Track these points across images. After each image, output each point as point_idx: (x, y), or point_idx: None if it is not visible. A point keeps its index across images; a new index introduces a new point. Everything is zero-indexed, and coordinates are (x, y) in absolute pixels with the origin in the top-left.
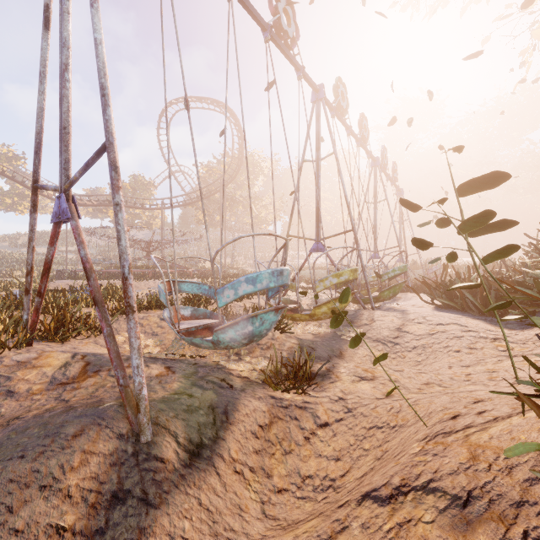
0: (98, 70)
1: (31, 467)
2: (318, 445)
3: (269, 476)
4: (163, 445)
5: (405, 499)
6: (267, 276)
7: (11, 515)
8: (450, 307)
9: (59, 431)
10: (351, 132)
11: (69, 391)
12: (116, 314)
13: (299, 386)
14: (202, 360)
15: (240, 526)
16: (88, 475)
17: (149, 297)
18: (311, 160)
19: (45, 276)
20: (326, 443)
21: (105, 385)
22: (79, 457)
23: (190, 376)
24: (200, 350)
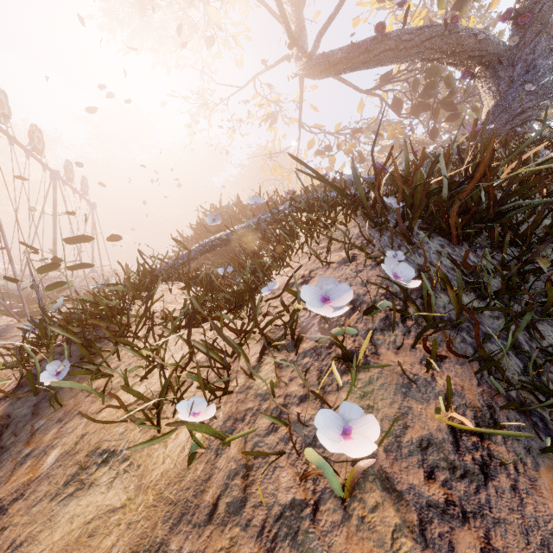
0: None
1: None
2: None
3: None
4: None
5: None
6: None
7: None
8: None
9: None
10: (16, 142)
11: None
12: None
13: None
14: None
15: None
16: None
17: None
18: None
19: None
20: None
21: None
22: None
23: None
24: None
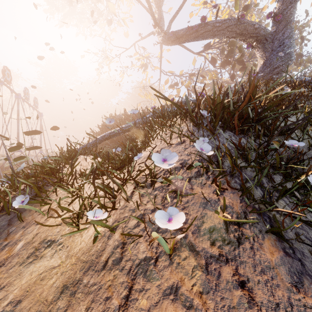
0: None
1: None
2: None
3: None
4: None
5: None
6: None
7: None
8: None
9: None
10: None
11: None
12: None
13: None
14: None
15: None
16: None
17: None
18: None
19: None
20: None
21: None
22: None
23: None
24: None
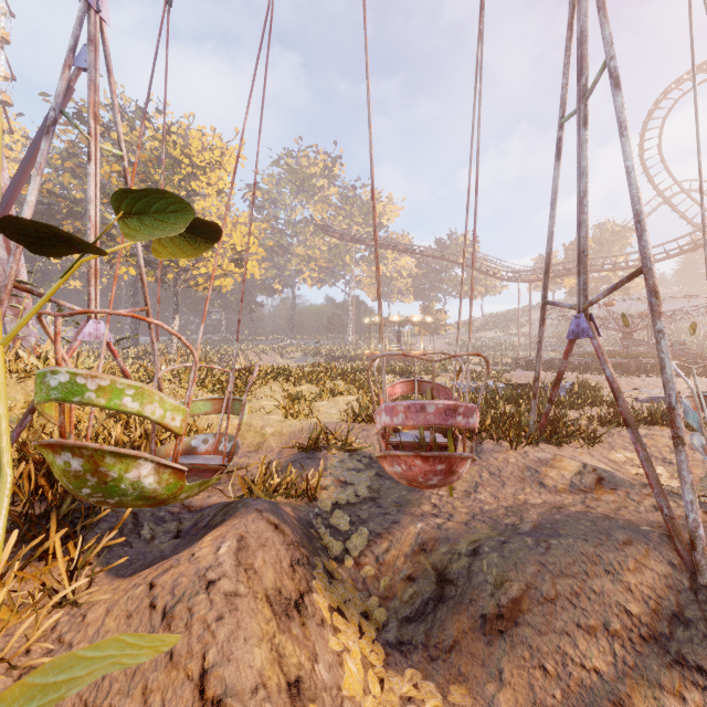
0: (631, 198)
1: (594, 551)
2: None
3: None
4: None
5: None
6: None
7: (588, 578)
8: None
9: (609, 533)
10: None
11: (590, 499)
12: (605, 424)
13: None
14: None
15: None
16: (644, 582)
17: (651, 408)
18: None
19: (557, 385)
20: None
21: (626, 506)
22: (633, 563)
23: None
24: None
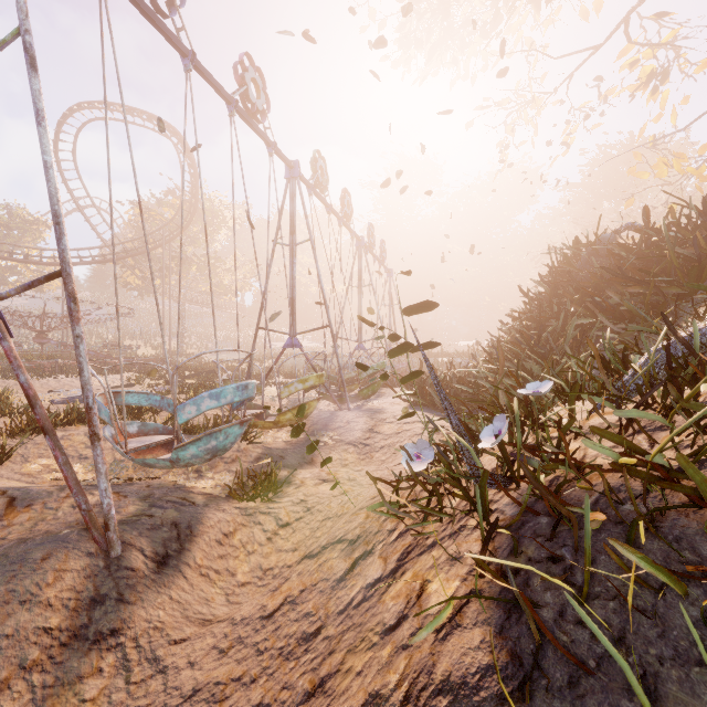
0: (50, 195)
1: (7, 589)
2: (279, 542)
3: (234, 575)
4: (132, 559)
5: (326, 551)
6: (231, 391)
7: None
8: (422, 404)
9: (25, 558)
10: (332, 210)
11: None
12: (17, 435)
13: (264, 493)
14: (155, 482)
15: (207, 611)
16: (64, 588)
17: (68, 409)
18: (285, 244)
19: None
20: (286, 540)
21: (44, 518)
22: (53, 575)
23: (146, 499)
24: (150, 471)
